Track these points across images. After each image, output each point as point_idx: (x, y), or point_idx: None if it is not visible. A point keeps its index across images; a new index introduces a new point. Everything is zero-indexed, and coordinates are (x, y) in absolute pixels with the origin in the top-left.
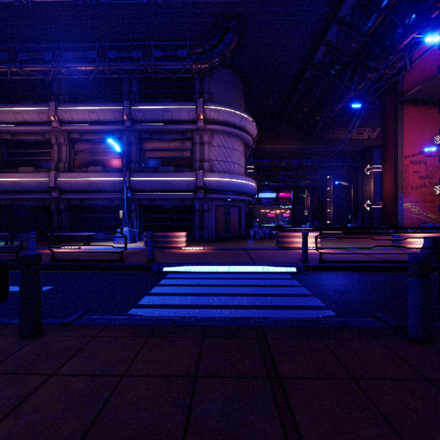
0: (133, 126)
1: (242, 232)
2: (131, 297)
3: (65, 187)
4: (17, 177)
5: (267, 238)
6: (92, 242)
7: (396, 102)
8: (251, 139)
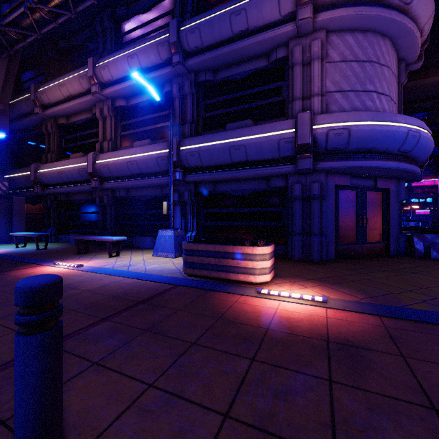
0: (184, 63)
1: (392, 241)
2: None
3: (104, 172)
4: (62, 165)
5: None
6: (133, 250)
7: None
8: (419, 39)
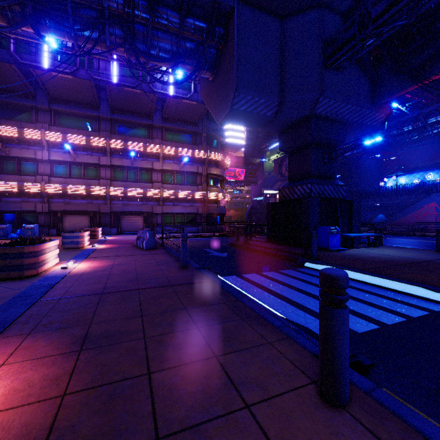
0: None
1: None
2: (438, 323)
3: None
4: None
5: None
6: None
7: None
8: None
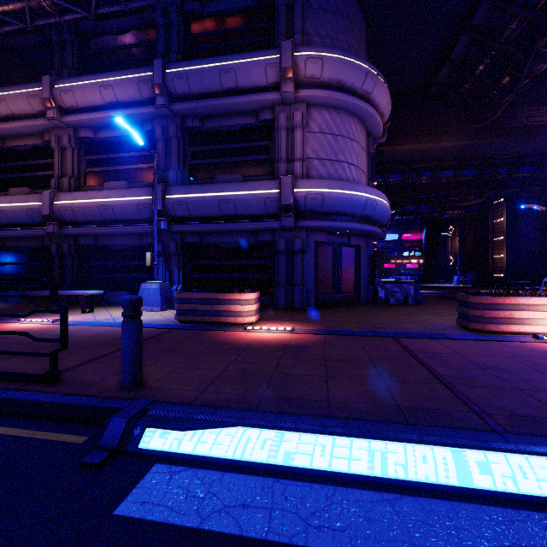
0: (170, 106)
1: (362, 291)
2: None
3: (66, 215)
4: None
5: (410, 303)
6: (106, 306)
7: None
8: (380, 121)
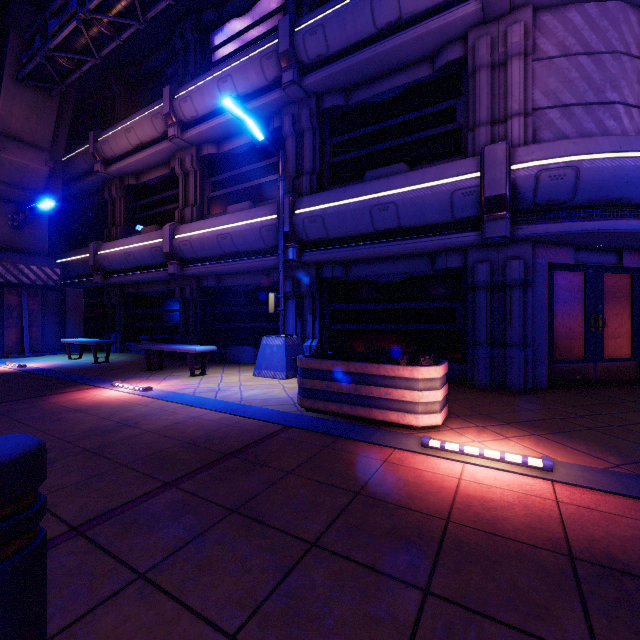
0: (301, 82)
1: None
2: None
3: (186, 251)
4: (129, 243)
5: None
6: (226, 365)
7: None
8: None
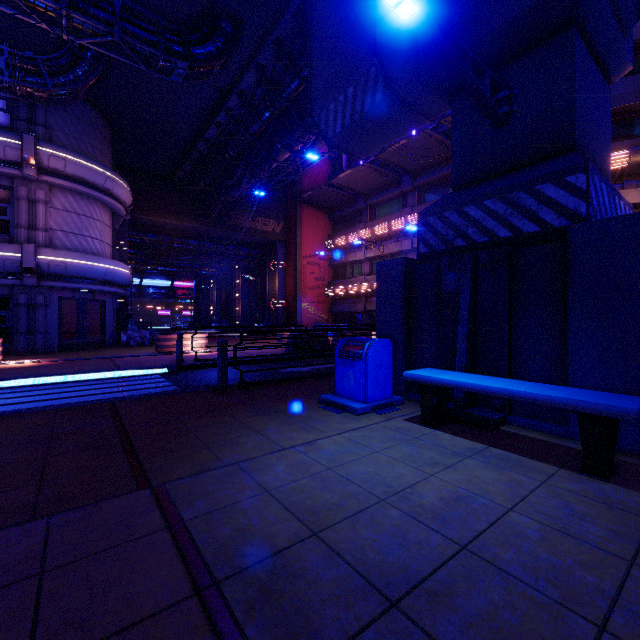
0: None
1: (108, 337)
2: None
3: None
4: None
5: (147, 344)
6: None
7: (296, 200)
8: (123, 208)
